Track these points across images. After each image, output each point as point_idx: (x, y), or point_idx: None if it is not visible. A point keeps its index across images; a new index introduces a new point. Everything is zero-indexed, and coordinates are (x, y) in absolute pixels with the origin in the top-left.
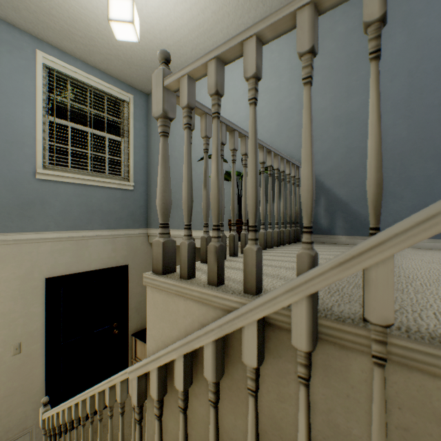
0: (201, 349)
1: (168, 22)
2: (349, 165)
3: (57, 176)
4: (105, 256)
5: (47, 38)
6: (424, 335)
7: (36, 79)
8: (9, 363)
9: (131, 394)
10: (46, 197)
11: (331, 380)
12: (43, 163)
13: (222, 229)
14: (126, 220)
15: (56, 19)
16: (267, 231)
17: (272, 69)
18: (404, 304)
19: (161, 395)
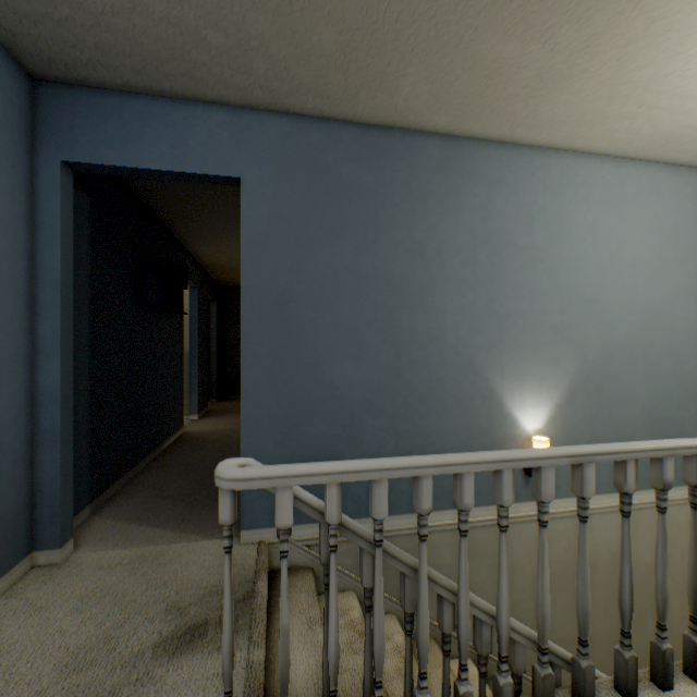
0: None
1: None
2: None
3: None
4: None
5: None
6: None
7: None
8: None
9: None
10: None
11: None
12: None
13: None
14: None
15: None
16: None
17: None
18: None
19: None
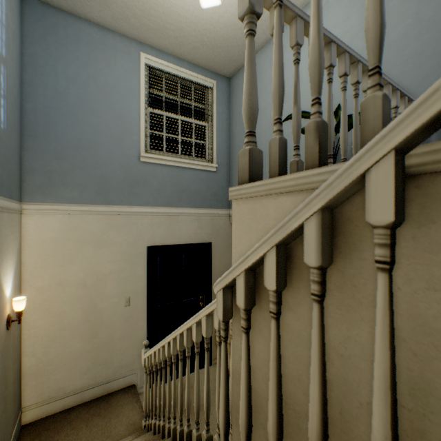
0: (297, 249)
1: None
2: None
3: (155, 158)
4: (192, 232)
5: (148, 40)
6: None
7: (140, 77)
8: (122, 312)
9: (215, 327)
10: (147, 177)
11: None
12: (145, 149)
13: None
14: (210, 200)
15: (154, 19)
16: None
17: None
18: None
19: (248, 305)
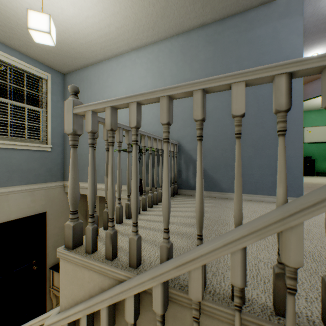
0: None
1: (81, 28)
2: (207, 146)
3: None
4: (24, 207)
5: None
6: (221, 296)
7: None
8: None
9: None
10: None
11: (177, 324)
12: None
13: (120, 202)
14: (44, 175)
15: None
16: (154, 193)
17: (159, 73)
18: (219, 266)
19: None
